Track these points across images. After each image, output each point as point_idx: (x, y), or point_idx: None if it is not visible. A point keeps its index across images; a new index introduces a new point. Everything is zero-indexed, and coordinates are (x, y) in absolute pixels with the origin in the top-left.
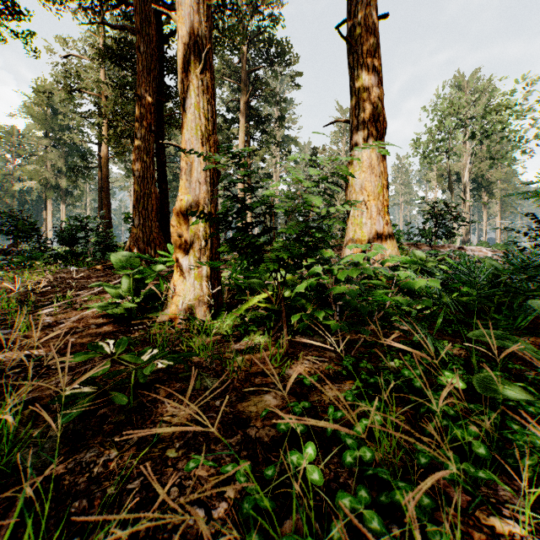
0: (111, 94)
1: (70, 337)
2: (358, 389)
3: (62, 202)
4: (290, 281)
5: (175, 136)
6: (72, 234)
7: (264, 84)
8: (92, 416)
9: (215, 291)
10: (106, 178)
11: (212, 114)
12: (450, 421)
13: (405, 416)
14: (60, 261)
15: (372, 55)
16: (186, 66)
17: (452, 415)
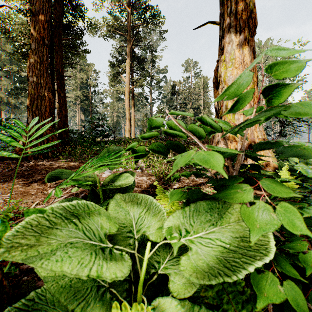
0: None
1: None
2: None
3: (12, 113)
4: None
5: (86, 71)
6: None
7: (142, 36)
8: None
9: None
10: None
11: None
12: None
13: None
14: None
15: None
16: None
17: None
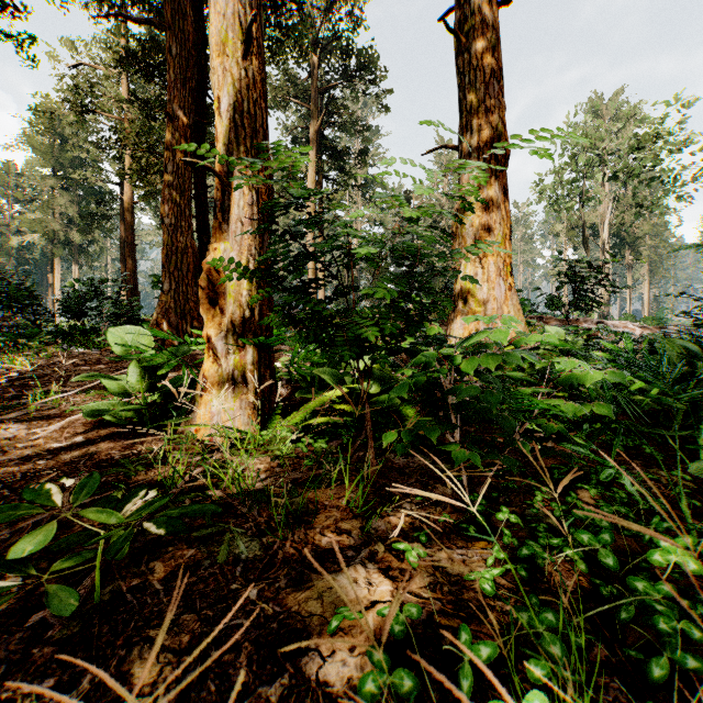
0: (137, 118)
1: (39, 459)
2: (496, 560)
3: (74, 263)
4: (378, 370)
5: None
6: (81, 304)
7: (341, 106)
8: (20, 625)
9: (266, 385)
10: (131, 229)
11: (261, 122)
12: (702, 659)
13: (590, 622)
14: (64, 340)
15: (490, 55)
16: (221, 47)
17: (699, 642)
